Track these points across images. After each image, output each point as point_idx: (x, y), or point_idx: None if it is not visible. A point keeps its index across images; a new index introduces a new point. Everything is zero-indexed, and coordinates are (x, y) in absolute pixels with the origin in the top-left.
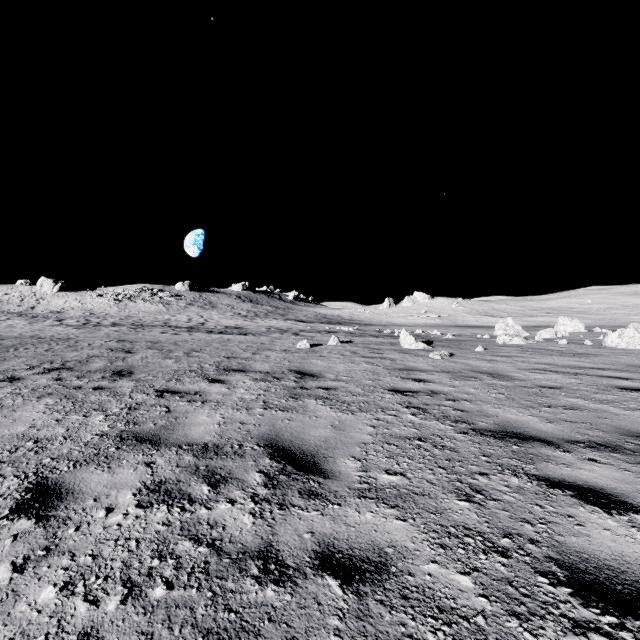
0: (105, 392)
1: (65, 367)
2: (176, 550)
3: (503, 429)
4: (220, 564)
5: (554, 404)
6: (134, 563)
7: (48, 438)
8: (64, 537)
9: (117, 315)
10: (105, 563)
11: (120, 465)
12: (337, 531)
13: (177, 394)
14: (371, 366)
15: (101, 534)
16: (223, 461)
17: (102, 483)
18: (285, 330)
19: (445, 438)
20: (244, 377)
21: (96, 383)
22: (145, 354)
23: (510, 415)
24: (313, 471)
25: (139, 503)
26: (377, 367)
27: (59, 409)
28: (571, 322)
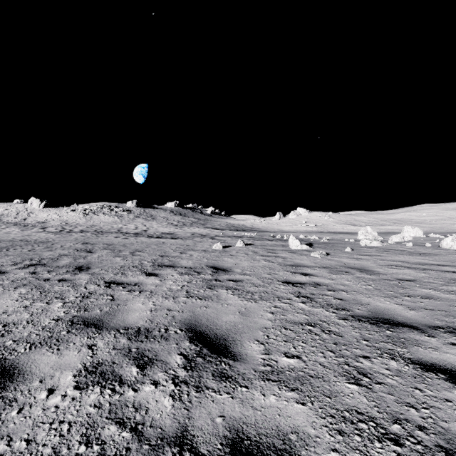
0: (66, 283)
1: (40, 263)
2: (102, 435)
3: (376, 316)
4: (140, 451)
5: (412, 294)
6: (63, 449)
7: (14, 322)
8: (6, 420)
9: (84, 224)
10: (37, 449)
11: (67, 347)
12: (245, 415)
13: (121, 285)
14: (268, 263)
15: (39, 417)
16: (151, 344)
17: (50, 364)
18: (204, 235)
19: (330, 323)
20: (173, 271)
21: (61, 276)
22: (101, 253)
23: (379, 303)
24: (224, 354)
25: (77, 384)
26: (273, 263)
27: (29, 297)
28: (413, 229)
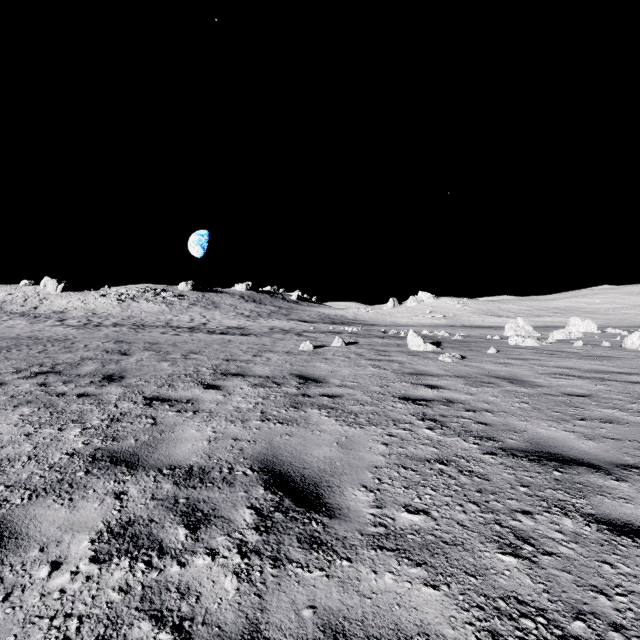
0: (89, 400)
1: (54, 370)
2: (129, 637)
3: (537, 448)
4: None
5: (588, 416)
6: None
7: (10, 458)
8: None
9: (119, 315)
10: None
11: (84, 496)
12: (348, 605)
13: (167, 402)
14: (378, 370)
15: (35, 607)
16: (208, 491)
17: (56, 523)
18: (288, 330)
19: (471, 460)
20: (242, 382)
21: (82, 389)
22: (141, 356)
23: (541, 430)
24: (316, 507)
25: (95, 555)
26: (385, 371)
27: (33, 420)
28: (583, 322)
